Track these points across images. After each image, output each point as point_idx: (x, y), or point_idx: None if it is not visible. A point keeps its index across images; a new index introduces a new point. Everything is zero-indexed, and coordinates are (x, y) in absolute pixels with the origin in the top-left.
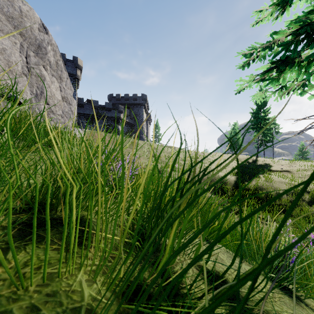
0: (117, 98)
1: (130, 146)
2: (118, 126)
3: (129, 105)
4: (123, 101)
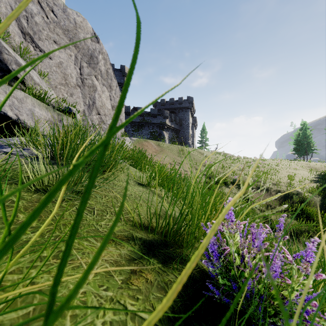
0: (162, 103)
1: (179, 155)
2: (163, 133)
3: (174, 110)
4: (168, 106)
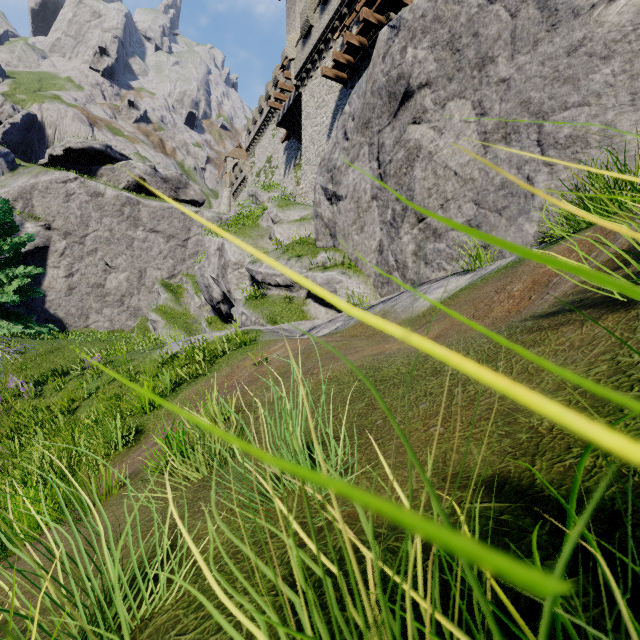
0: None
1: None
2: None
3: None
4: None
